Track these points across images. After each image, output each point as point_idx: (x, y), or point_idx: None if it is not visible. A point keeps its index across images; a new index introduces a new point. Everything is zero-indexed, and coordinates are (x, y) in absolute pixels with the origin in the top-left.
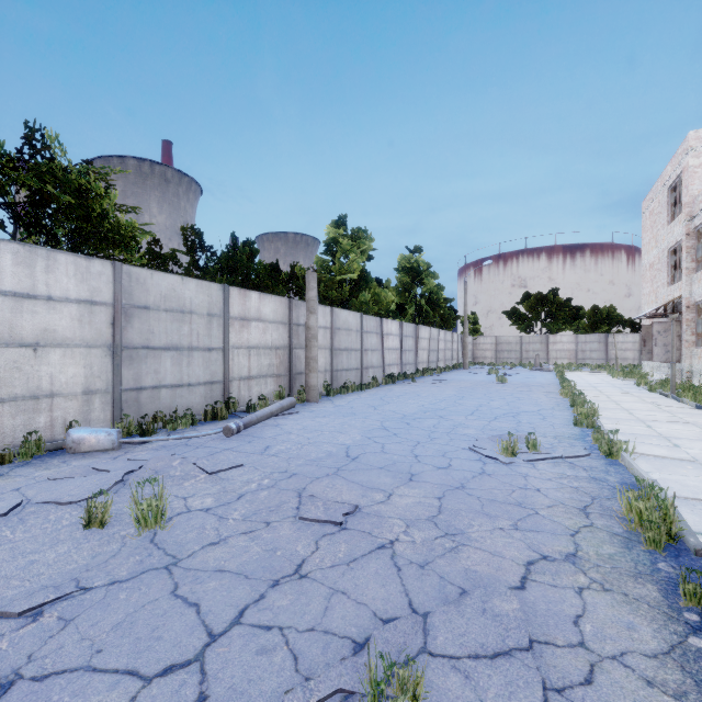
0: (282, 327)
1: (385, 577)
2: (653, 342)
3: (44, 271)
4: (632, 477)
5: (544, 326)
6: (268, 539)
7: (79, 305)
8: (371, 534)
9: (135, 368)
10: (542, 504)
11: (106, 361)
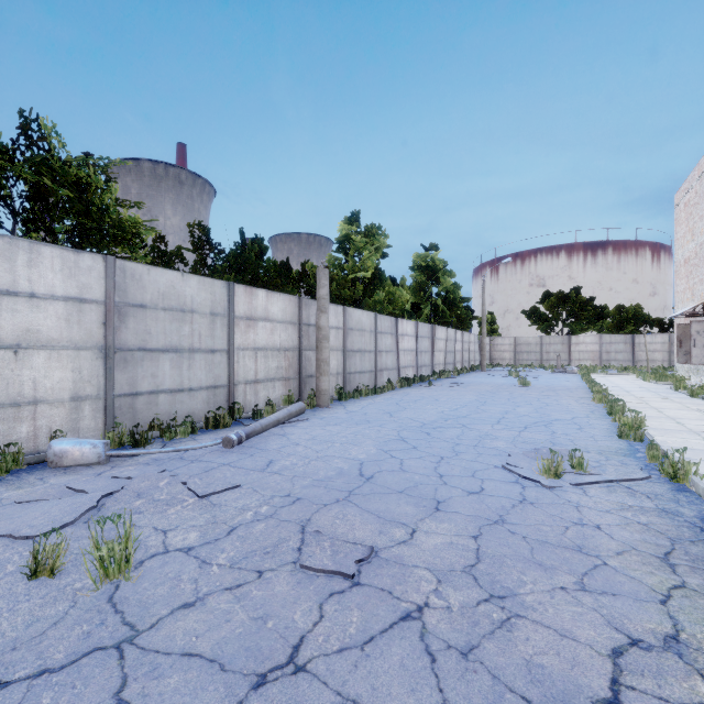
0: (291, 327)
1: (414, 674)
2: (691, 343)
3: (26, 265)
4: None
5: (566, 326)
6: (258, 599)
7: (66, 303)
8: (392, 594)
9: (130, 371)
10: (608, 548)
11: (98, 364)
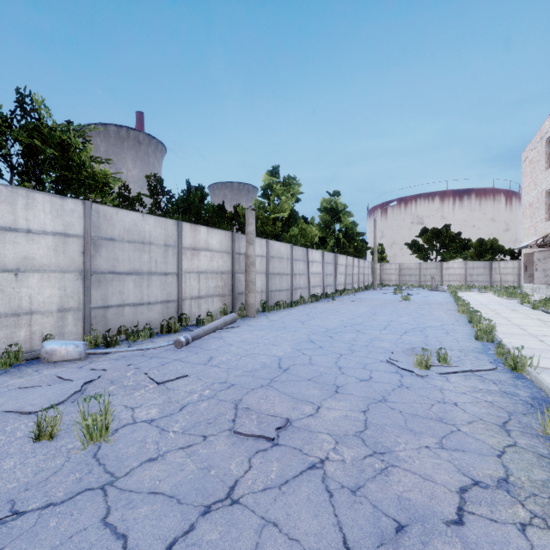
0: (226, 255)
1: (317, 505)
2: (534, 268)
3: (24, 208)
4: (541, 392)
5: (439, 255)
6: (203, 455)
7: (54, 237)
8: (302, 451)
9: (103, 289)
10: (462, 419)
11: (78, 284)
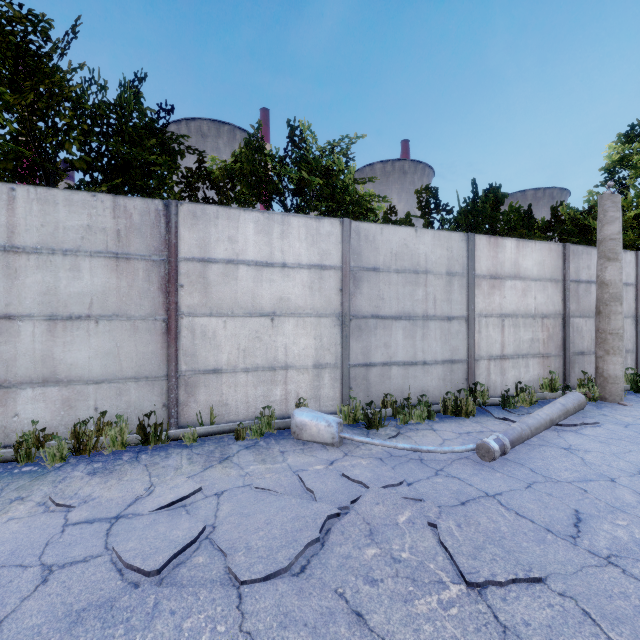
0: (551, 286)
1: None
2: None
3: (279, 237)
4: None
5: None
6: None
7: (309, 271)
8: None
9: (363, 340)
10: None
11: (335, 332)
